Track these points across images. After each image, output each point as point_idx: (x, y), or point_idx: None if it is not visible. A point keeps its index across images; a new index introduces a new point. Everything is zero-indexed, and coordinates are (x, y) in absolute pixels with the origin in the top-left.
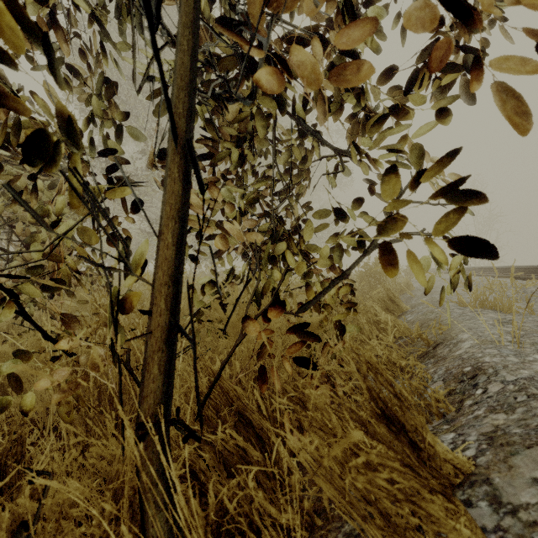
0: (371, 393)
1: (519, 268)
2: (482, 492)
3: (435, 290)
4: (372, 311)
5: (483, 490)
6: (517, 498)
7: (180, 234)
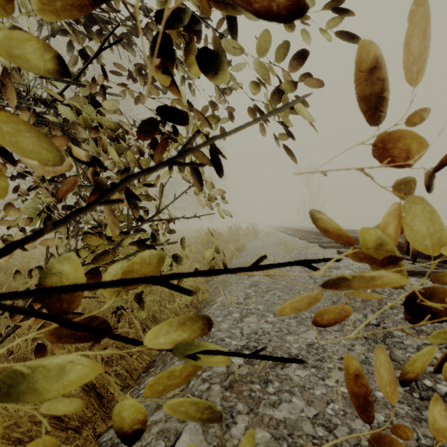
0: None
1: (314, 232)
2: None
3: (256, 251)
4: None
5: None
6: None
7: None
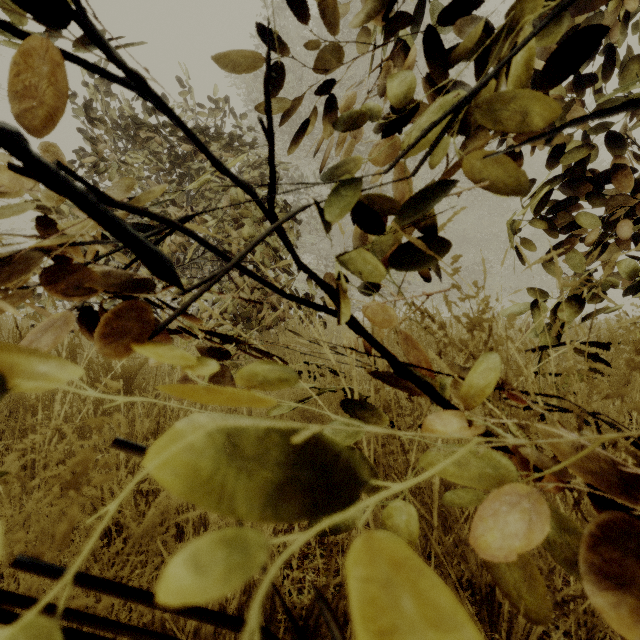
0: None
1: None
2: None
3: None
4: None
5: None
6: None
7: None
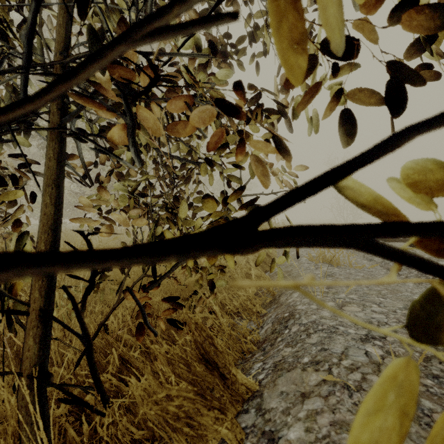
0: (197, 343)
1: None
2: (256, 402)
3: None
4: (248, 266)
5: (257, 401)
6: (269, 405)
7: (53, 241)
